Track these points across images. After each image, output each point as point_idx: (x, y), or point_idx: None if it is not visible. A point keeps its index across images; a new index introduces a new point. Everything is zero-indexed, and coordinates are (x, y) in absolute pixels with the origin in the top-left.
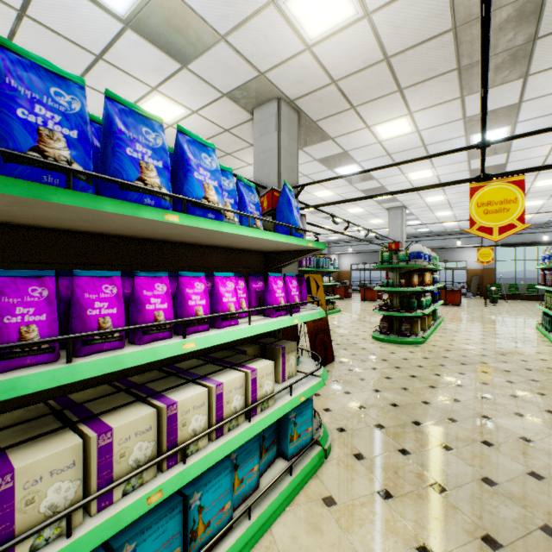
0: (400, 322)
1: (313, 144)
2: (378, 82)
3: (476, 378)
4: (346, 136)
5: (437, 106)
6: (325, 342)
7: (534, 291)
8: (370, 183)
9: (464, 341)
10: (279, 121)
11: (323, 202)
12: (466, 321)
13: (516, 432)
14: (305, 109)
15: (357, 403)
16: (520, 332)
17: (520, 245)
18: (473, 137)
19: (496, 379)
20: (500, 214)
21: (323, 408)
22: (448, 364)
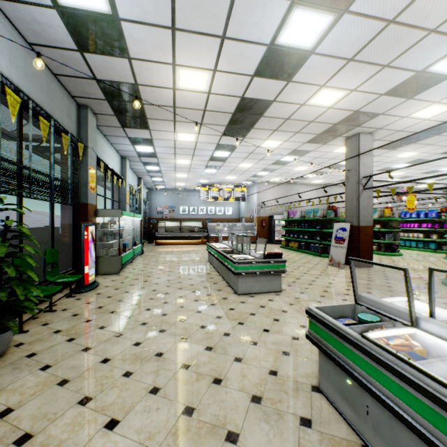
0: None
1: None
2: None
3: None
4: None
5: None
6: None
7: None
8: None
9: None
10: None
11: None
12: None
13: None
14: None
15: None
16: None
17: None
18: None
19: None
20: None
21: None
22: None
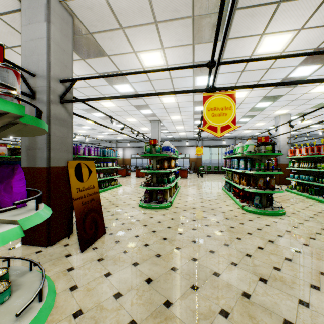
0: (157, 193)
1: (93, 57)
2: (139, 7)
3: (203, 232)
4: (119, 56)
5: (179, 47)
6: (96, 220)
7: (217, 169)
8: (139, 101)
9: (192, 202)
10: (49, 13)
11: (109, 111)
12: (191, 187)
13: (238, 287)
14: (80, 15)
15: (115, 289)
16: (216, 192)
17: (212, 147)
18: (197, 78)
19: (214, 231)
20: (222, 117)
21: (74, 312)
22: (186, 222)
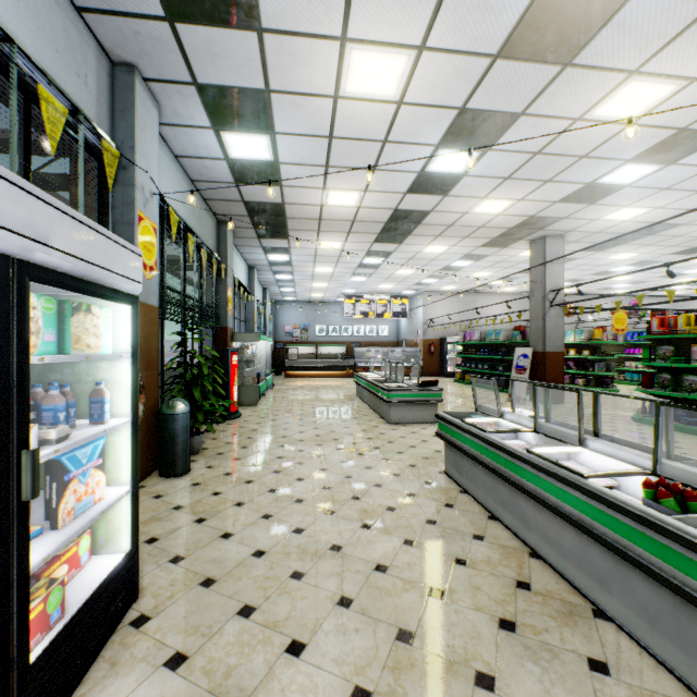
0: None
1: None
2: None
3: None
4: None
5: None
6: None
7: None
8: None
9: None
10: None
11: None
12: None
13: None
14: None
15: None
16: None
17: None
18: None
19: None
20: None
21: None
22: None
